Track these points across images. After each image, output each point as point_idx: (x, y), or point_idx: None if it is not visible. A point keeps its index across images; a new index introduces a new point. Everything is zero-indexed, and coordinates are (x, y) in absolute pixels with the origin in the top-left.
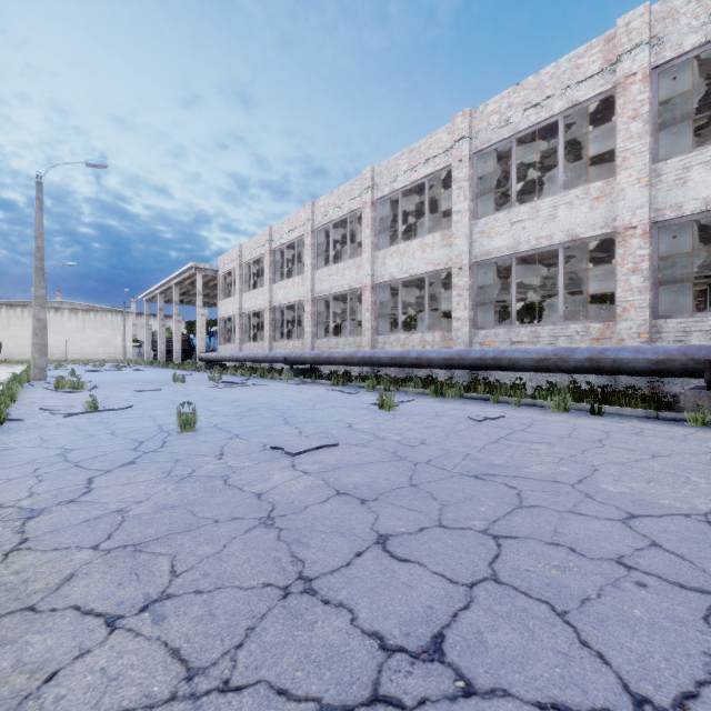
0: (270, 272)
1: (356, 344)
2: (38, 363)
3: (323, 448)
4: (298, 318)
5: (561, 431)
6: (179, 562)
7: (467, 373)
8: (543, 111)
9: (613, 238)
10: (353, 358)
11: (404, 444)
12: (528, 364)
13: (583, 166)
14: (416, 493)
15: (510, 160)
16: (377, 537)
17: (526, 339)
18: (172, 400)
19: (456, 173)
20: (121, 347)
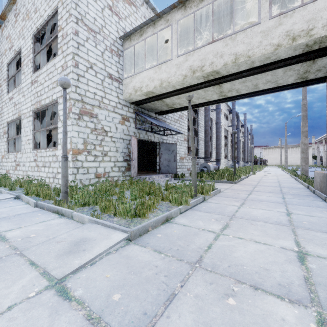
0: None
1: None
2: (285, 165)
3: None
4: None
5: None
6: (309, 175)
7: None
8: None
9: None
10: None
11: None
12: None
13: None
14: None
15: None
16: None
17: None
18: None
19: None
20: None
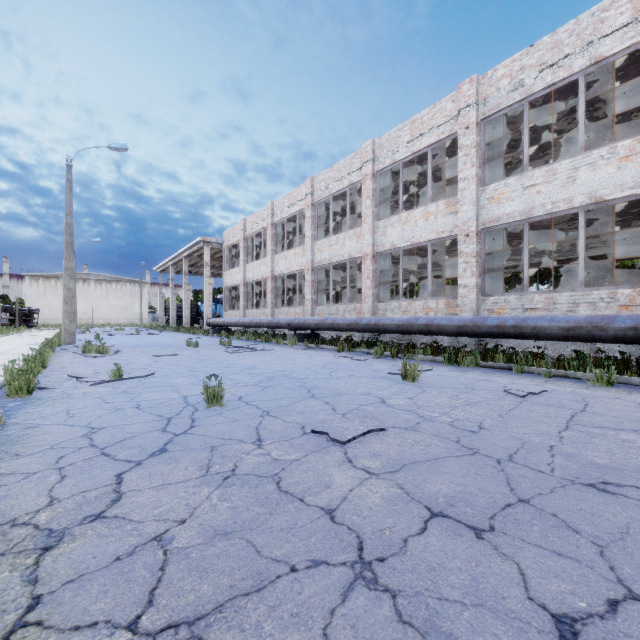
0: (272, 244)
1: (356, 311)
2: (68, 329)
3: (371, 432)
4: (295, 286)
5: (632, 413)
6: None
7: (474, 340)
8: (561, 71)
9: (636, 200)
10: (358, 324)
11: (462, 429)
12: (555, 333)
13: (592, 129)
14: (540, 519)
15: (516, 126)
16: (554, 623)
17: (540, 306)
18: (190, 366)
19: (462, 141)
20: (138, 313)
